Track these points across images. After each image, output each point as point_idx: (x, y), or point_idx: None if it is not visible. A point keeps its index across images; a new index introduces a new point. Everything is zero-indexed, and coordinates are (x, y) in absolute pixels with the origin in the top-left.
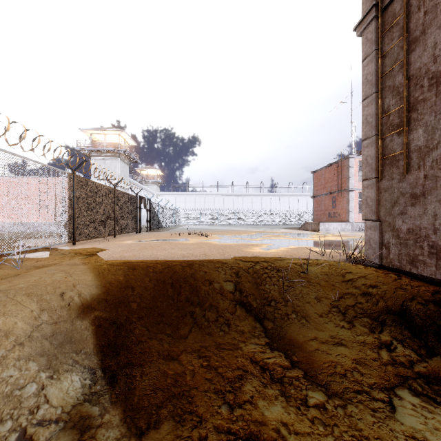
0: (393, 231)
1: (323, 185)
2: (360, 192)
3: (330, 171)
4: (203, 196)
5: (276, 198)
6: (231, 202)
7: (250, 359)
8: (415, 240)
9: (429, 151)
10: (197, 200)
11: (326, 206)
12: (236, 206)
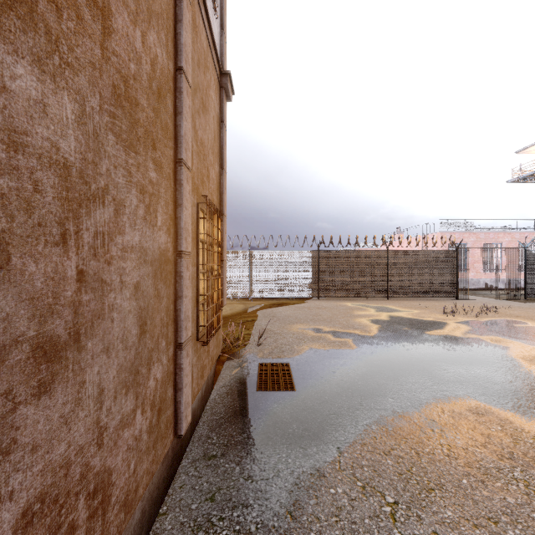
0: None
1: None
2: None
3: None
4: None
5: None
6: None
7: None
8: None
9: None
10: None
11: None
12: None
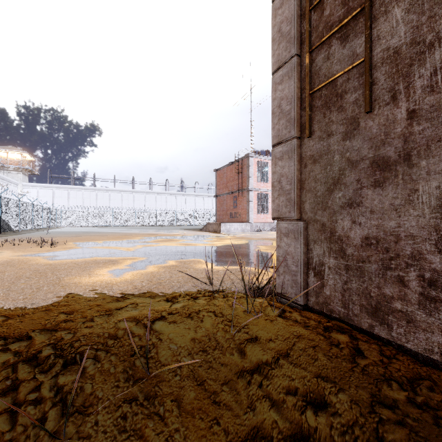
0: (330, 242)
1: (225, 183)
2: (259, 192)
3: (231, 170)
4: (95, 192)
5: (182, 198)
6: (131, 200)
7: None
8: (383, 262)
9: (424, 50)
10: (86, 196)
11: (228, 206)
12: (137, 204)
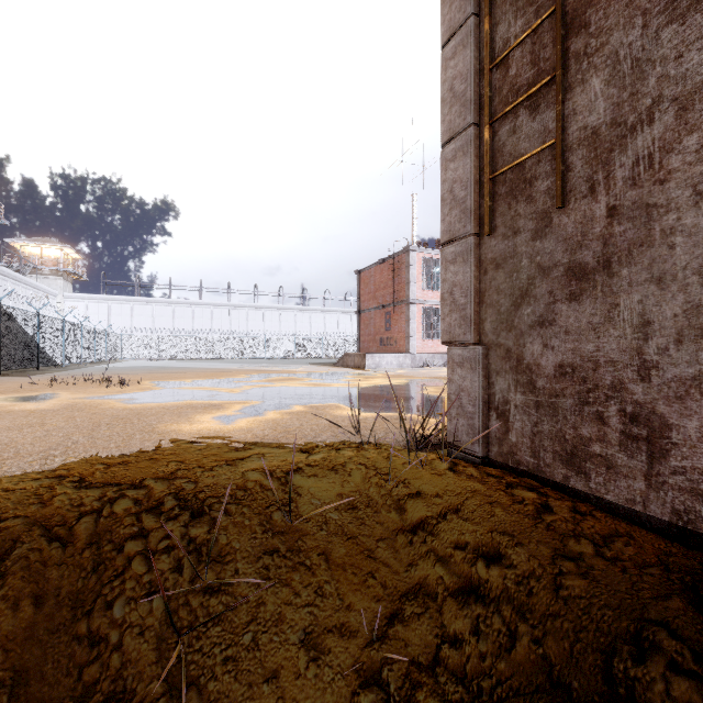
0: (517, 372)
1: (373, 293)
2: (425, 306)
3: (383, 272)
4: (171, 306)
5: (305, 315)
6: (226, 318)
7: None
8: (580, 396)
9: (625, 134)
10: (158, 313)
11: (377, 327)
12: (235, 326)
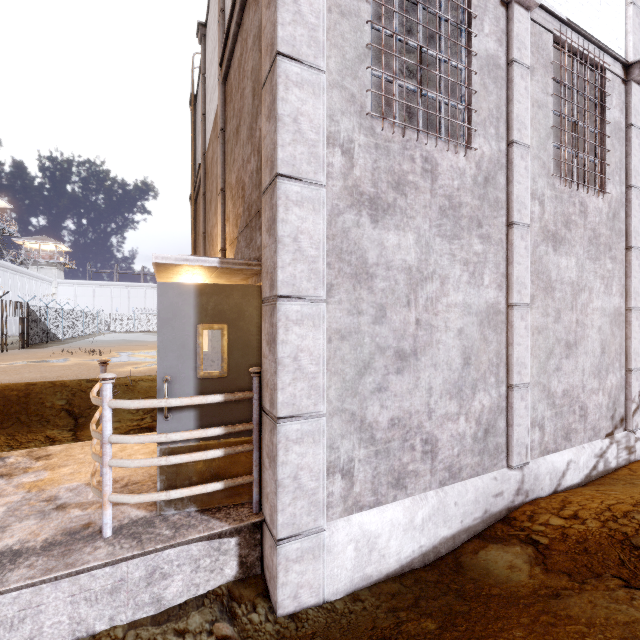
0: None
1: None
2: None
3: None
4: (143, 289)
5: None
6: None
7: (47, 436)
8: None
9: None
10: (132, 295)
11: None
12: None
